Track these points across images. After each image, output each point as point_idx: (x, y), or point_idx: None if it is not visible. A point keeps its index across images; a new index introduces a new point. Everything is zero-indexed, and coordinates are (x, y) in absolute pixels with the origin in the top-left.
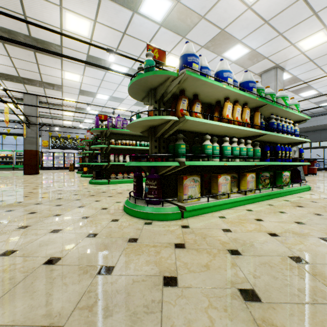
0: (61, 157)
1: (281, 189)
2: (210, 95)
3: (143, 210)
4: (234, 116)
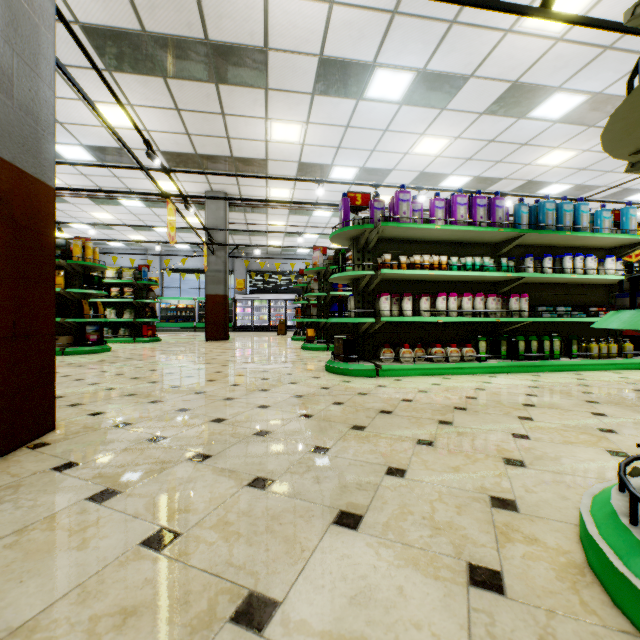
0: (264, 308)
1: None
2: None
3: None
4: None
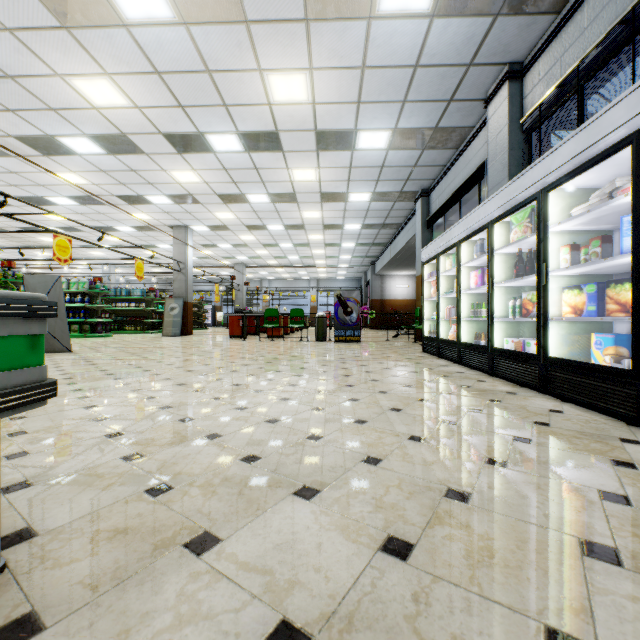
0: None
1: None
2: None
3: None
4: None
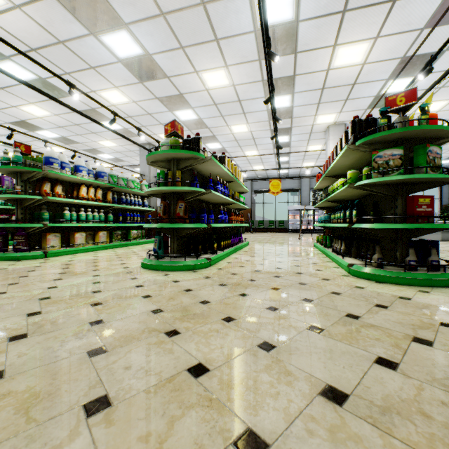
0: None
1: (130, 241)
2: (70, 179)
3: (14, 255)
4: (89, 194)
